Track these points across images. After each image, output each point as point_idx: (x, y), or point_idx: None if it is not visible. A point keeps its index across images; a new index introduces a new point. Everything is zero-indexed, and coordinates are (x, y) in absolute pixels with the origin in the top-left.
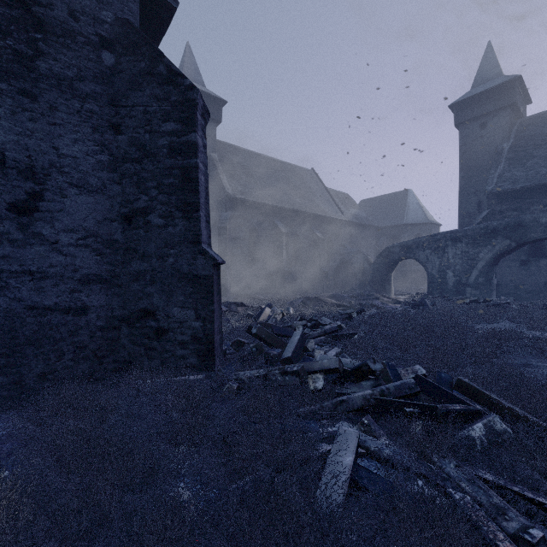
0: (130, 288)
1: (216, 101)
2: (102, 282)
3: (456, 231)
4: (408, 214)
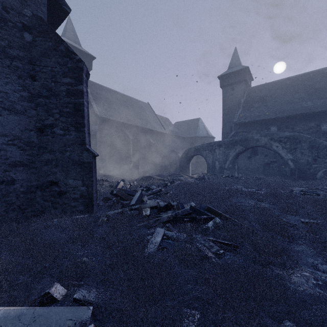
0: (42, 169)
1: (89, 56)
2: (24, 166)
3: (220, 141)
4: (199, 131)
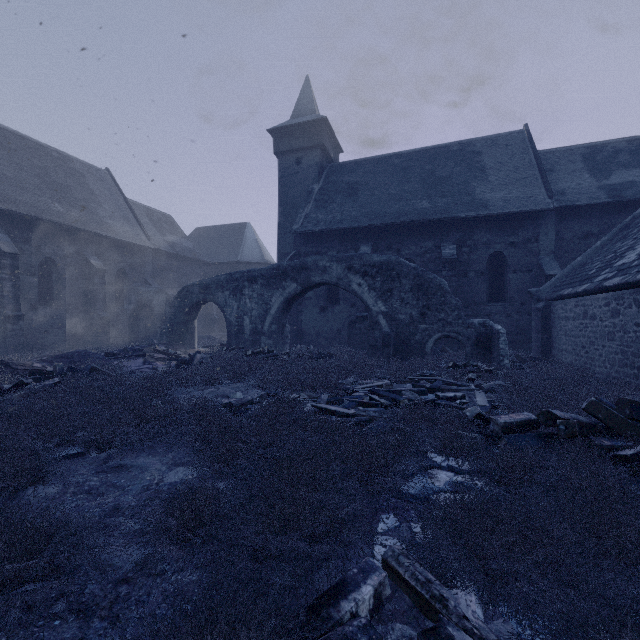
0: None
1: None
2: None
3: (254, 270)
4: (244, 250)
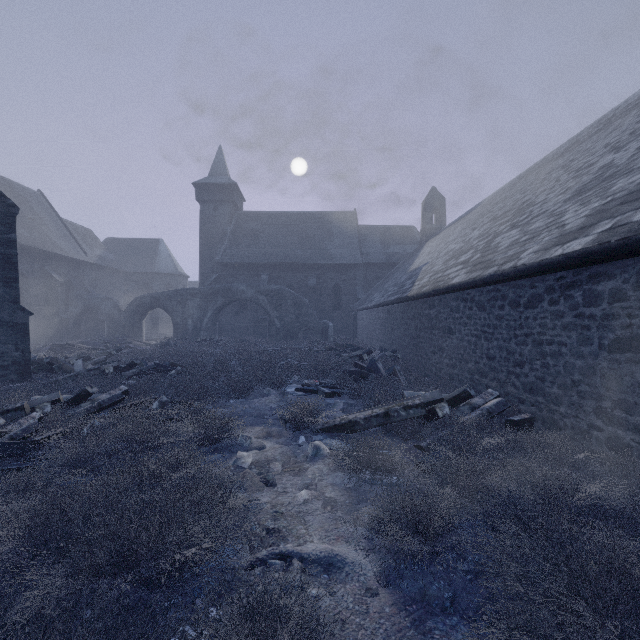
0: None
1: None
2: None
3: (195, 288)
4: (160, 263)
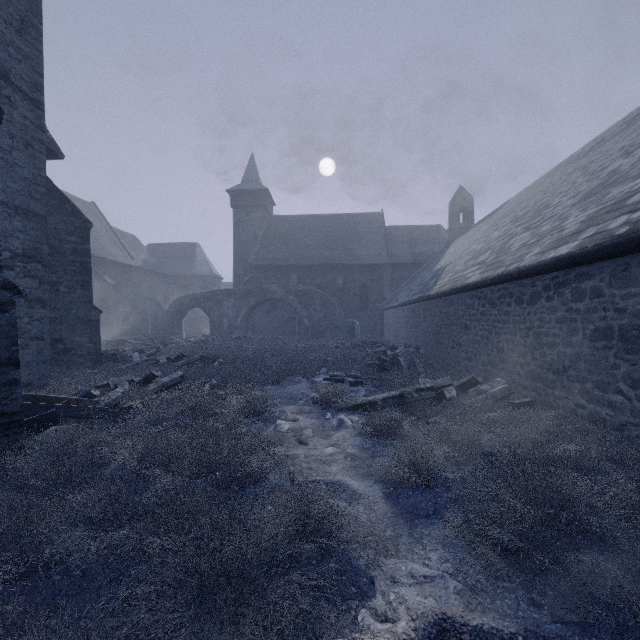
0: None
1: None
2: None
3: (229, 289)
4: (197, 266)
